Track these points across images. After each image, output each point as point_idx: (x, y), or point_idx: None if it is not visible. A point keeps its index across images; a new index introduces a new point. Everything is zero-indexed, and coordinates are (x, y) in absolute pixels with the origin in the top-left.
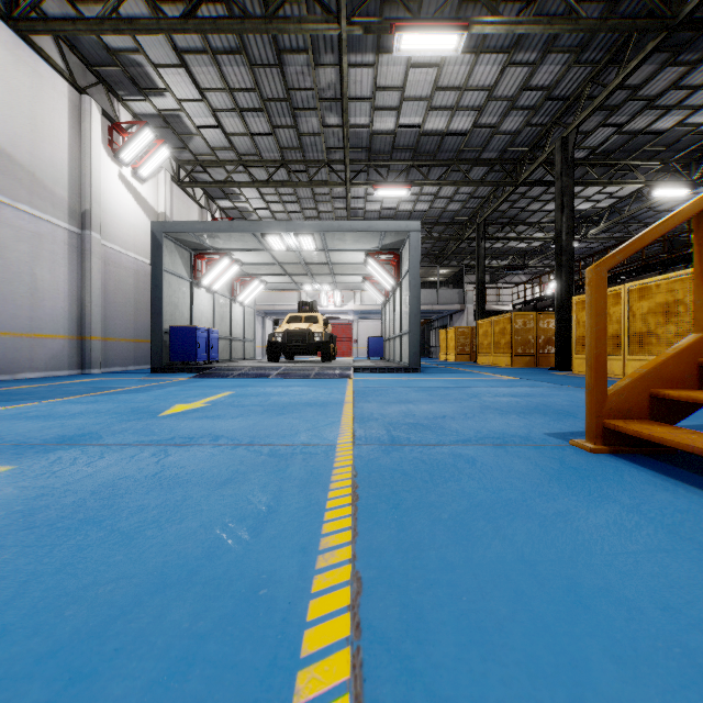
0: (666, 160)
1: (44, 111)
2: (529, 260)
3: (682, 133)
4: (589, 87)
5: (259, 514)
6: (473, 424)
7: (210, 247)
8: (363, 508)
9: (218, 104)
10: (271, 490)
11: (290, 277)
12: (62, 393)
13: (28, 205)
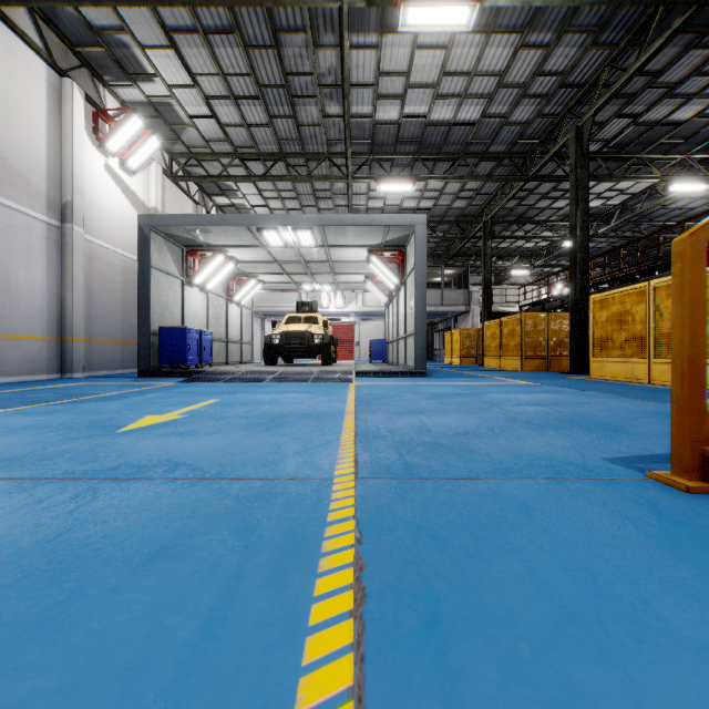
0: (682, 154)
1: (19, 92)
2: (536, 261)
3: (701, 124)
4: (606, 72)
5: (186, 645)
6: (507, 444)
7: (202, 243)
8: (373, 624)
9: (211, 91)
10: (223, 575)
11: (289, 276)
12: (22, 401)
13: None
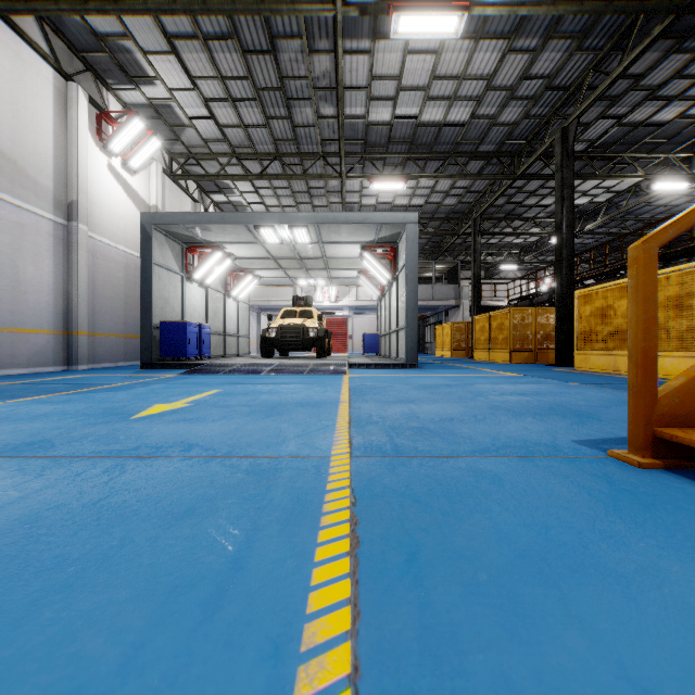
0: (665, 154)
1: (27, 97)
2: (525, 256)
3: (683, 125)
4: (590, 76)
5: (219, 573)
6: (487, 429)
7: (202, 240)
8: (365, 560)
9: (210, 94)
10: (243, 528)
11: (284, 272)
12: (36, 391)
13: (9, 195)
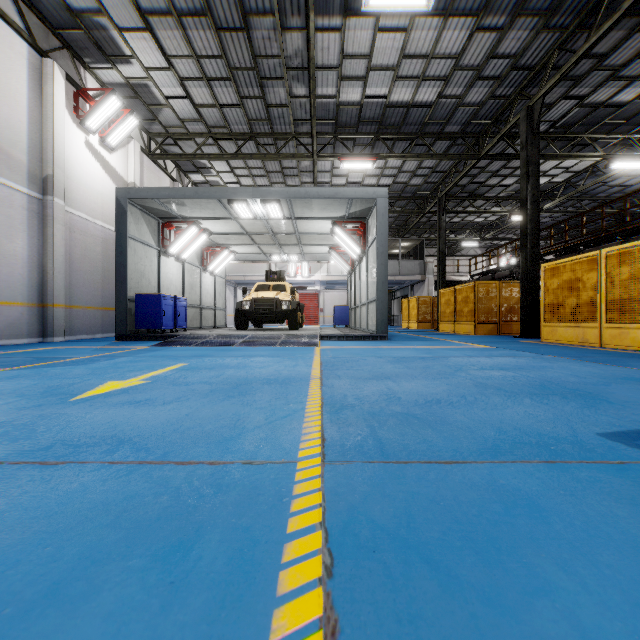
0: (623, 134)
1: (0, 70)
2: (485, 234)
3: None
4: (556, 55)
5: None
6: (485, 415)
7: (177, 215)
8: None
9: (185, 73)
10: None
11: (259, 247)
12: None
13: None
